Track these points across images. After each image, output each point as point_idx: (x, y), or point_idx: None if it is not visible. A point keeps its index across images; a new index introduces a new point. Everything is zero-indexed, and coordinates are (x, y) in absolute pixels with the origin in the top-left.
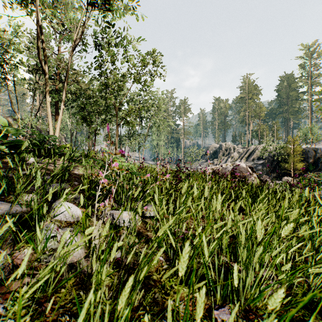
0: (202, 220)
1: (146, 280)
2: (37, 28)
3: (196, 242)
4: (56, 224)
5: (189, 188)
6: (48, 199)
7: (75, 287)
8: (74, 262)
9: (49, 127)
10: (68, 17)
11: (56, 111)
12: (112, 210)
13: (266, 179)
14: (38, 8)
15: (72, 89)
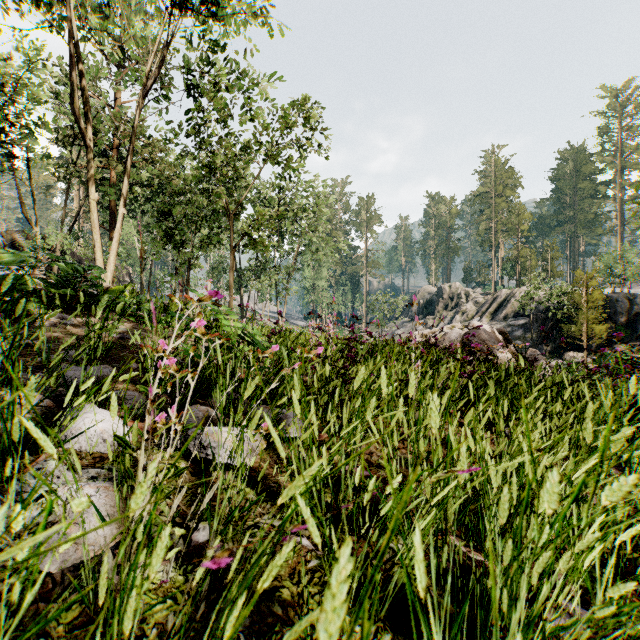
0: (401, 445)
1: (263, 602)
2: (71, 52)
3: (385, 510)
4: (63, 461)
5: (375, 377)
6: (27, 406)
7: (78, 631)
8: (88, 560)
9: (95, 252)
10: (134, 32)
11: (111, 220)
12: (204, 425)
13: (535, 357)
14: (73, 13)
15: (143, 176)
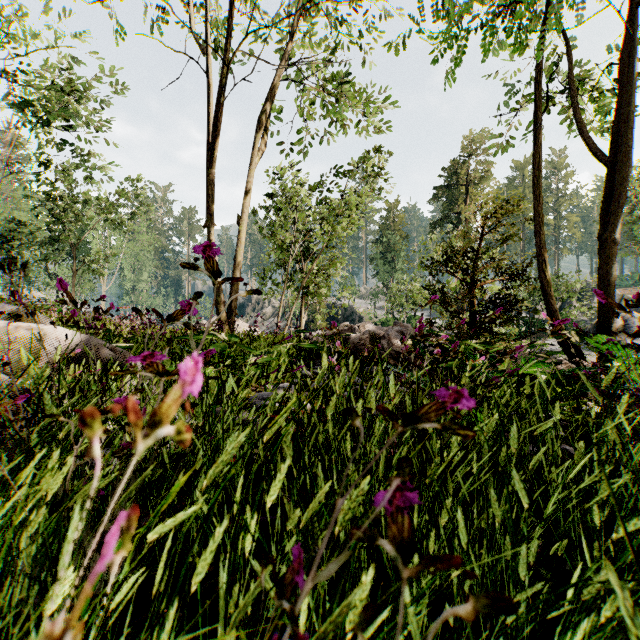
0: None
1: None
2: None
3: None
4: None
5: None
6: None
7: None
8: None
9: None
10: None
11: None
12: None
13: None
14: None
15: None
